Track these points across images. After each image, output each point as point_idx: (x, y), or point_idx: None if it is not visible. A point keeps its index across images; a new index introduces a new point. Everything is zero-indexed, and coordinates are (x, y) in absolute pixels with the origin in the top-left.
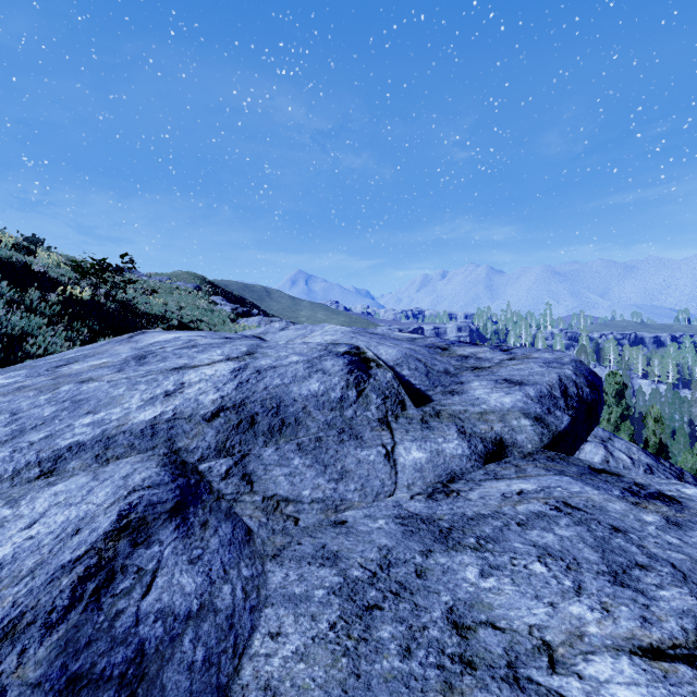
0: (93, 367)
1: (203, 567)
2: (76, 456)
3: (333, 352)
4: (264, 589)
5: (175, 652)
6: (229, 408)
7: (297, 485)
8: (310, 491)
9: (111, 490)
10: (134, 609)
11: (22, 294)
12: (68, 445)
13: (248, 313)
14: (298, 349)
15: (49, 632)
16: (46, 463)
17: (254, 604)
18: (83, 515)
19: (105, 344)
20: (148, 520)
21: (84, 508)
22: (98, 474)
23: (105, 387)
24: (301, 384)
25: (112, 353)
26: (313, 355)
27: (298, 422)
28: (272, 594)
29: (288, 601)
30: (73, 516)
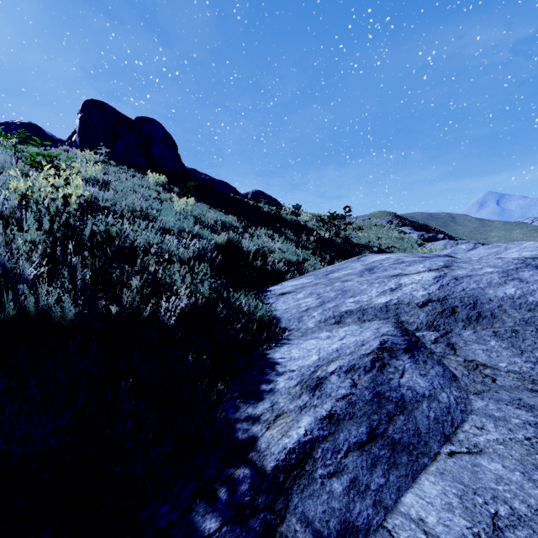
0: (345, 275)
1: (427, 380)
2: (349, 316)
3: (532, 265)
4: (469, 406)
5: (419, 407)
6: (434, 301)
7: (494, 358)
8: (506, 365)
9: (371, 333)
10: (397, 380)
11: (298, 238)
12: (345, 311)
13: (433, 238)
14: (492, 262)
15: (366, 373)
16: (337, 317)
17: (462, 409)
18: (362, 340)
19: (345, 263)
20: (394, 349)
21: (361, 337)
22: (362, 326)
23: (355, 284)
24: (495, 289)
25: (351, 267)
26: (508, 267)
27: (494, 316)
28: (476, 410)
29: (488, 417)
30: (358, 339)
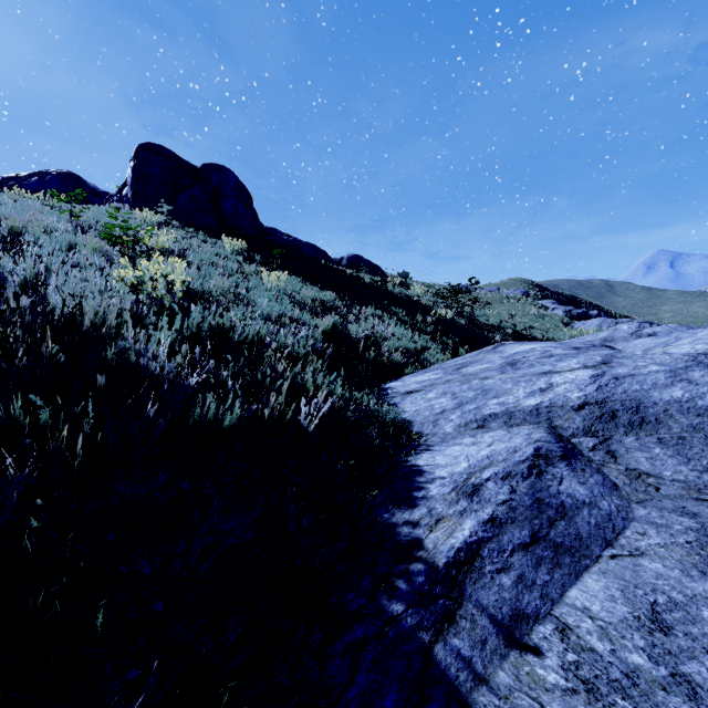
0: (482, 370)
1: (587, 488)
2: (494, 420)
3: (704, 363)
4: (630, 514)
5: (579, 513)
6: (592, 404)
7: (658, 466)
8: (671, 473)
9: (523, 439)
10: (556, 487)
11: (412, 318)
12: (488, 414)
13: (584, 314)
14: (658, 359)
15: (524, 479)
16: (479, 421)
17: (624, 517)
18: (514, 446)
19: (478, 354)
20: (549, 456)
21: (512, 444)
22: (510, 431)
23: (498, 383)
24: (661, 391)
25: (488, 360)
26: (676, 366)
27: (659, 421)
28: (637, 518)
29: (650, 524)
30: (509, 446)
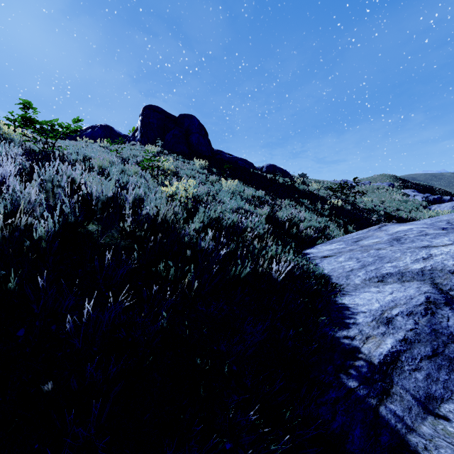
0: (374, 243)
1: None
2: (390, 277)
3: None
4: None
5: None
6: None
7: None
8: None
9: (414, 290)
10: (445, 323)
11: (313, 206)
12: (386, 273)
13: (439, 199)
14: None
15: (423, 316)
16: (379, 277)
17: None
18: (409, 295)
19: (368, 231)
20: (436, 303)
21: (407, 293)
22: (403, 285)
23: (389, 252)
24: None
25: (377, 236)
26: None
27: None
28: None
29: None
30: (405, 294)
